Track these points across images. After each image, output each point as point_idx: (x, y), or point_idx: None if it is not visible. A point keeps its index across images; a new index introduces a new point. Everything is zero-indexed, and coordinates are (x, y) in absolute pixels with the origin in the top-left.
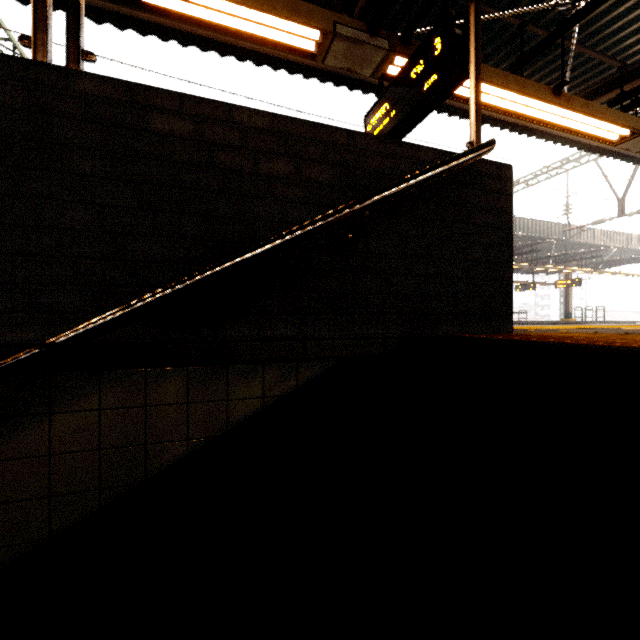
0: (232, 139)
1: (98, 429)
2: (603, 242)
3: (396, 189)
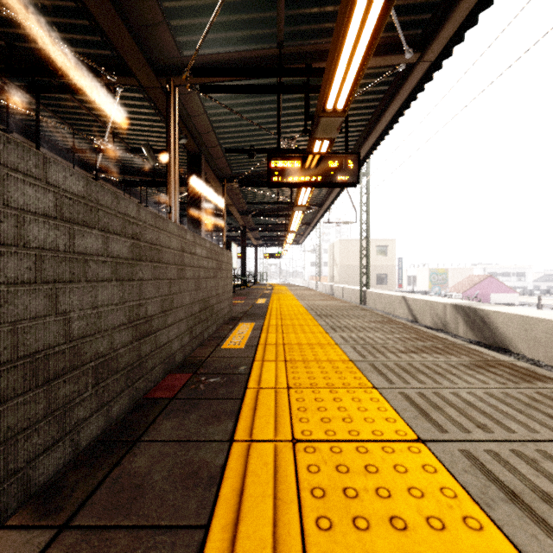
0: None
1: None
2: None
3: None
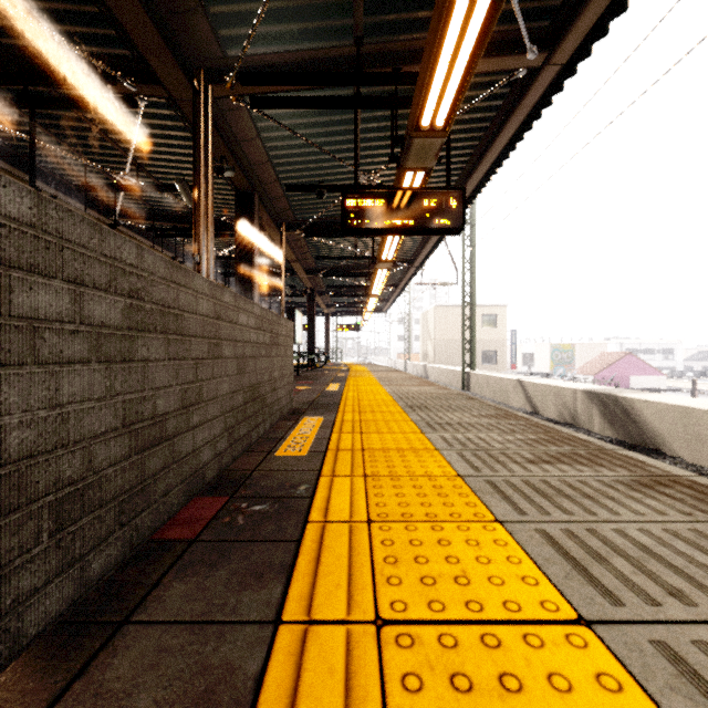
0: None
1: None
2: None
3: None
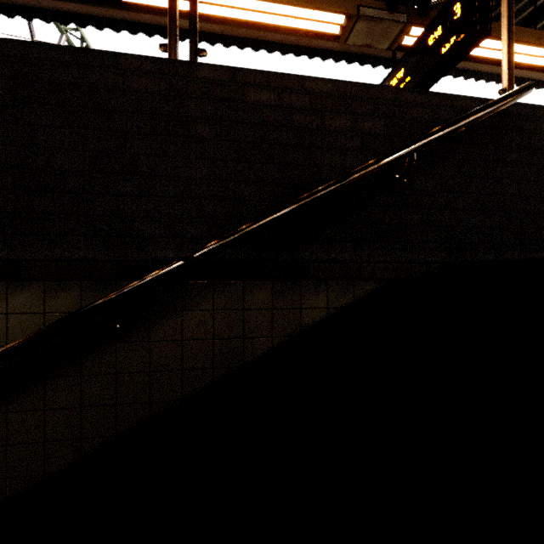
0: (304, 103)
1: (212, 324)
2: None
3: (441, 133)
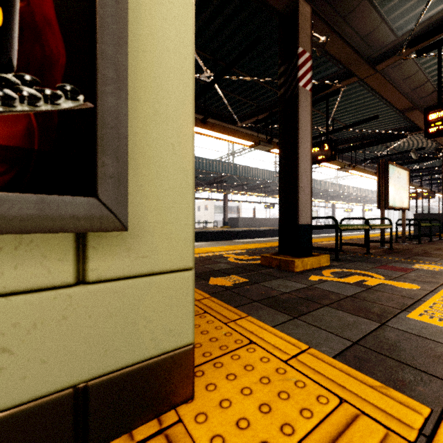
0: None
1: None
2: None
3: None
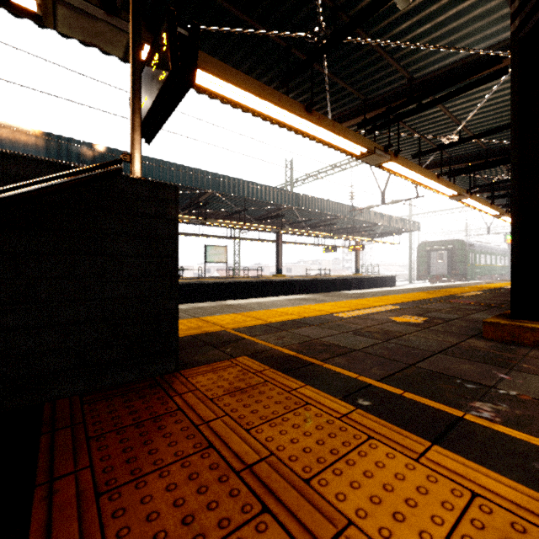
0: None
1: None
2: (375, 220)
3: None
